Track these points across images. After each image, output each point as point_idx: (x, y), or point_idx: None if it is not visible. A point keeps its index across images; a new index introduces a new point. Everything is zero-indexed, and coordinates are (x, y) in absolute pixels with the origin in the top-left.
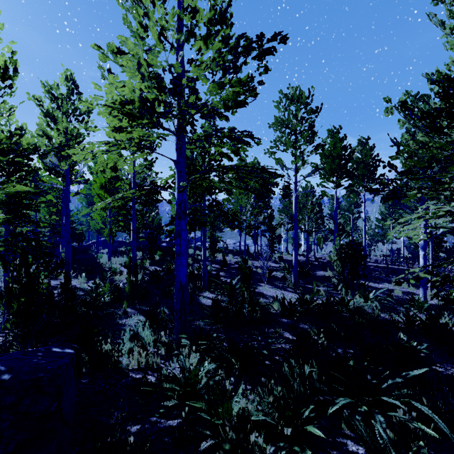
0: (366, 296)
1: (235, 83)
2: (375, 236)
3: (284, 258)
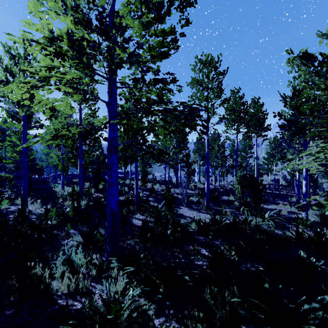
0: (262, 216)
1: (160, 32)
2: (263, 170)
3: (198, 186)
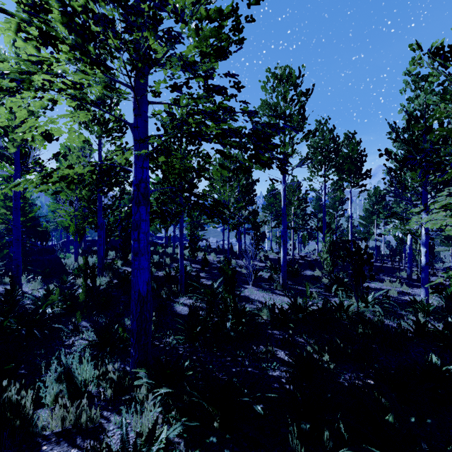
0: (364, 299)
1: (214, 13)
2: (359, 234)
3: (269, 257)
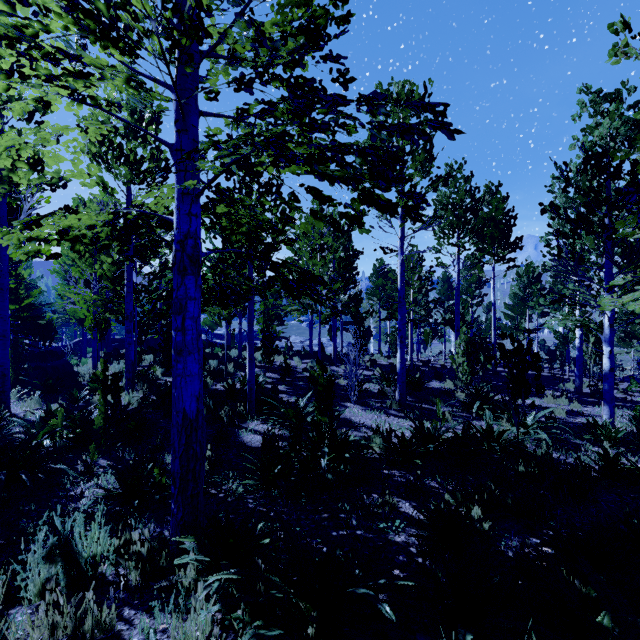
0: (522, 422)
1: None
2: (503, 330)
3: (378, 362)
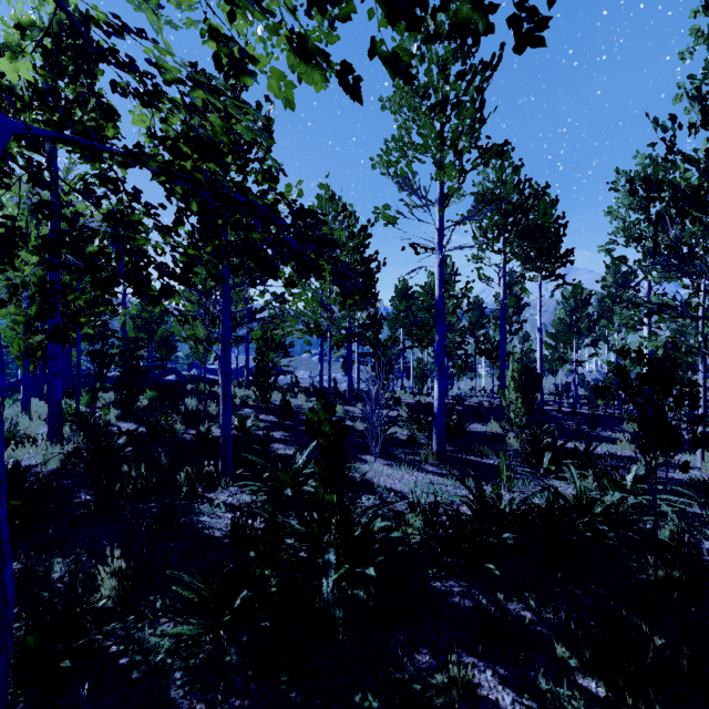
0: (619, 484)
1: None
2: (544, 361)
3: (402, 400)
